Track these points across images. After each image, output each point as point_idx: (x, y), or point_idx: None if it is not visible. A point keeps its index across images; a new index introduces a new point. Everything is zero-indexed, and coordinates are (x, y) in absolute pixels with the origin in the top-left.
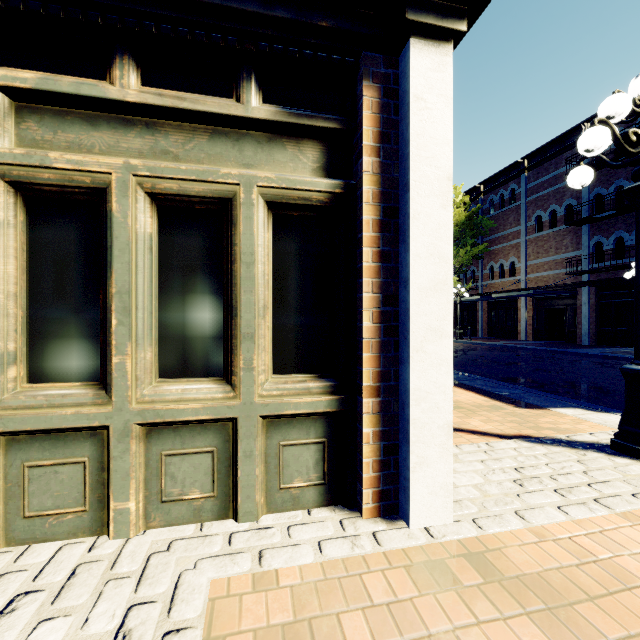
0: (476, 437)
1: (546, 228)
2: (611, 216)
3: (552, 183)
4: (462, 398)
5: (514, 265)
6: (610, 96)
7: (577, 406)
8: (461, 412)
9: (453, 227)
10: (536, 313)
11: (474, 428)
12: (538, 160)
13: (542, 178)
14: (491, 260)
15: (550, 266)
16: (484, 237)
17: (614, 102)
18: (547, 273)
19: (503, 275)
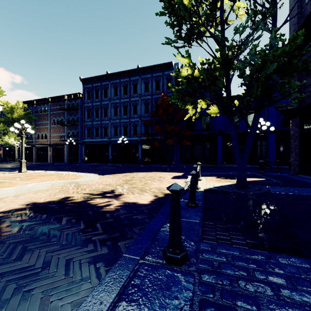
0: None
1: (56, 124)
2: (71, 125)
3: (58, 110)
4: None
5: (47, 135)
6: (15, 123)
7: None
8: None
9: (18, 116)
10: (54, 152)
11: None
12: (54, 100)
13: (55, 107)
14: (38, 131)
15: (57, 137)
16: (36, 122)
17: (15, 124)
18: (56, 139)
19: (43, 138)
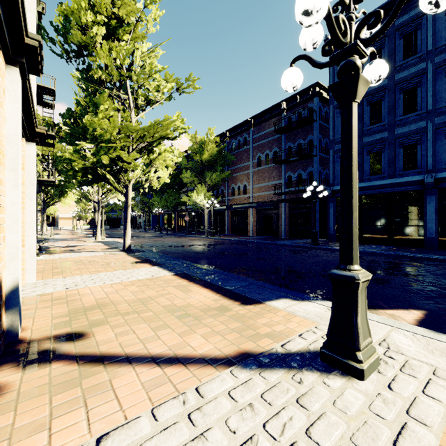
0: (189, 372)
1: (263, 164)
2: (296, 160)
3: (266, 136)
4: (195, 299)
5: (246, 187)
6: None
7: (285, 296)
8: (187, 322)
9: (209, 157)
10: (258, 218)
11: (192, 351)
12: (259, 121)
13: (261, 132)
14: (233, 183)
15: (265, 189)
16: (229, 167)
17: None
18: (264, 193)
19: (240, 193)
